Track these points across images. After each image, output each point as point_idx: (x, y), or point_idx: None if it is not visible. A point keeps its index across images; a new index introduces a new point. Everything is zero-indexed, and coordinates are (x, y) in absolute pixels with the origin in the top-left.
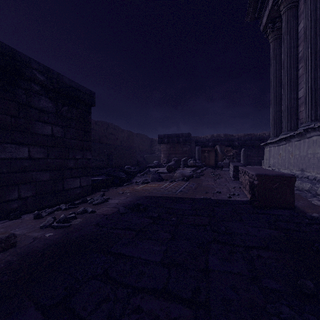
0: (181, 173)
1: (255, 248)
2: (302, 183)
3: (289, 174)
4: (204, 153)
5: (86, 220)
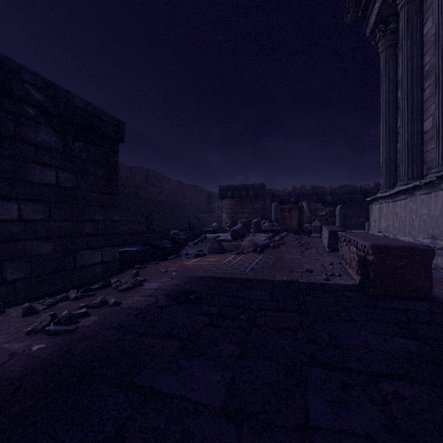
0: (252, 241)
1: (387, 377)
2: (436, 257)
3: (424, 245)
4: (283, 212)
5: (104, 318)
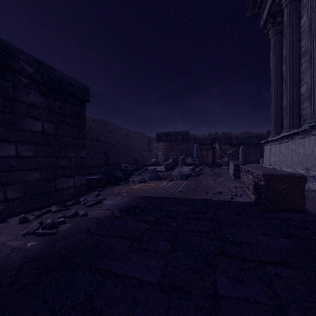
0: (180, 172)
1: (271, 263)
2: (309, 182)
3: (299, 174)
4: (202, 151)
5: (76, 225)
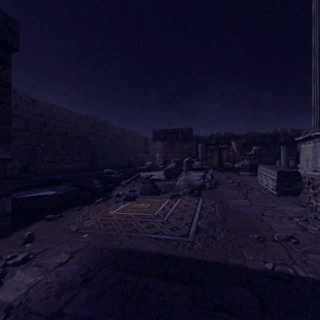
0: (187, 182)
1: None
2: None
3: None
4: (206, 152)
5: None
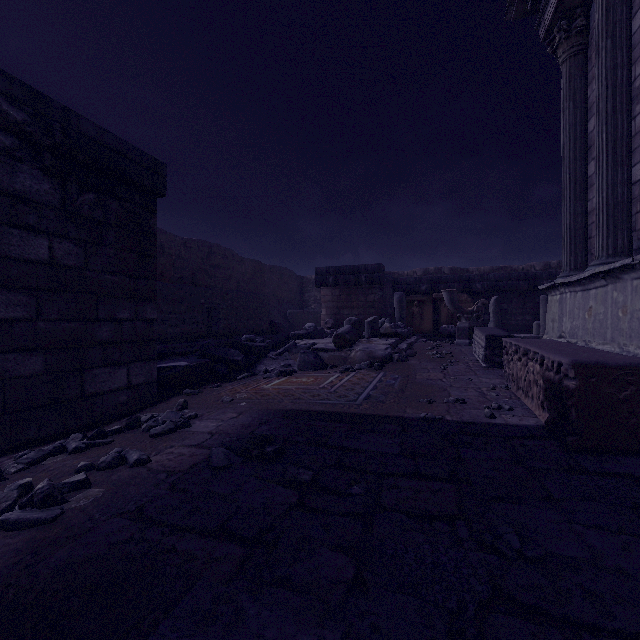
0: (366, 352)
1: None
2: None
3: None
4: (410, 306)
5: (114, 492)
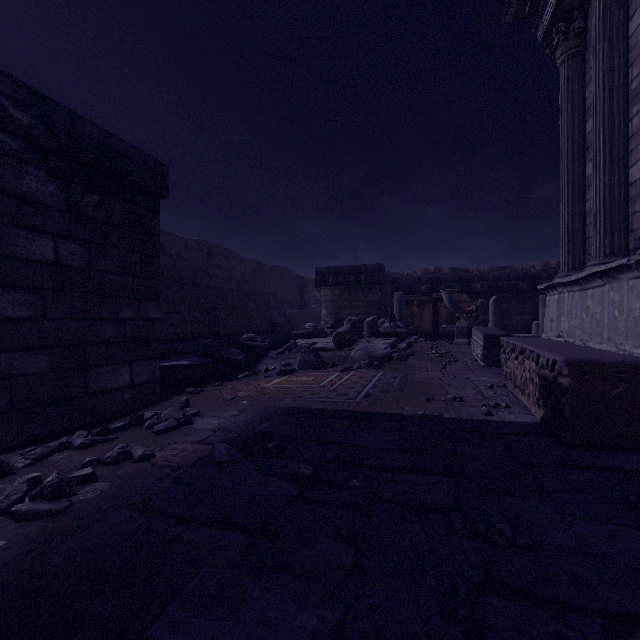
0: (366, 351)
1: (638, 623)
2: None
3: None
4: (410, 306)
5: (120, 486)
